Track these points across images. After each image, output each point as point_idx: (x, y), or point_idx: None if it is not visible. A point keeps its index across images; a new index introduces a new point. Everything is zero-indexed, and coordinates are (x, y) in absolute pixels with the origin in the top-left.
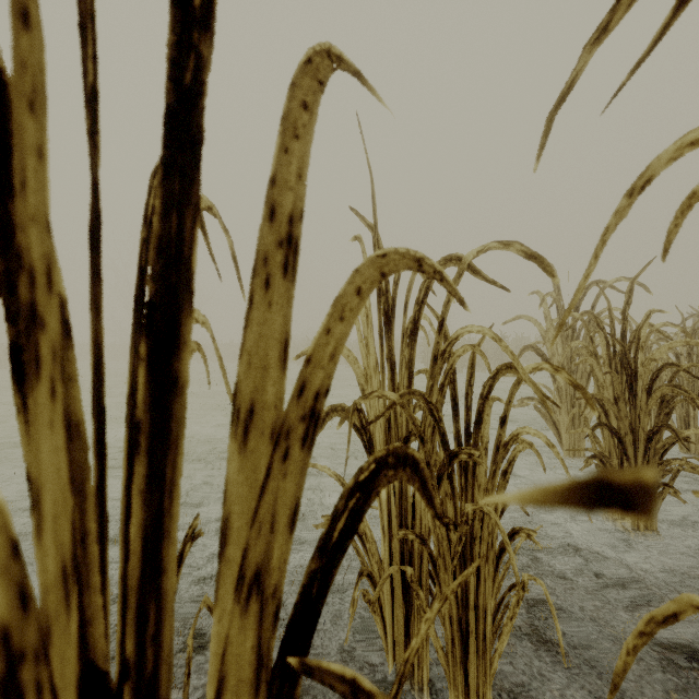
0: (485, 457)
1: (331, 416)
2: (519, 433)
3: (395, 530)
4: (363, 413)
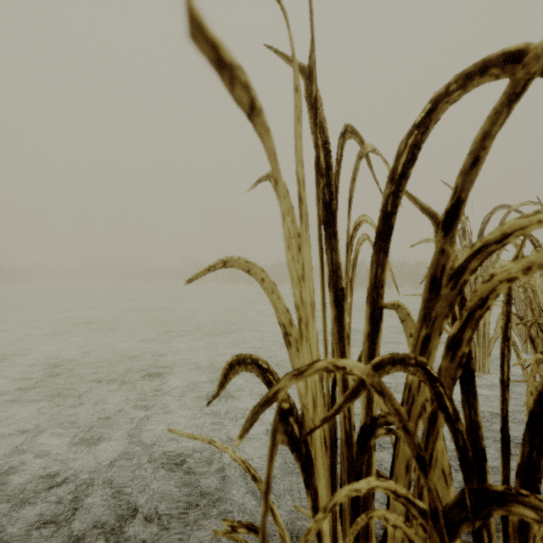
0: None
1: (236, 370)
2: None
3: None
4: (293, 411)
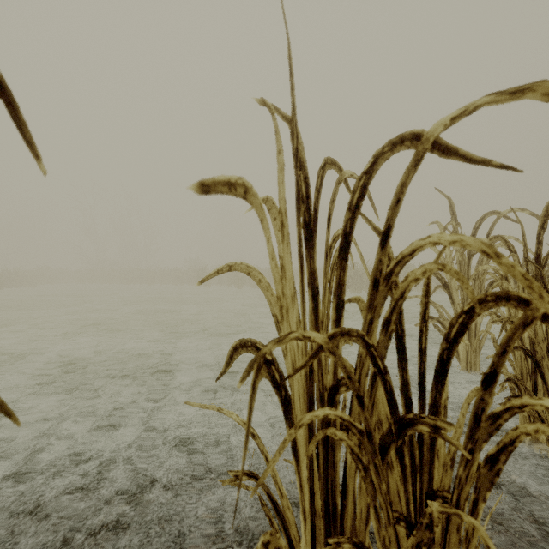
0: (444, 418)
1: (239, 352)
2: (526, 404)
3: (319, 505)
4: (275, 364)
